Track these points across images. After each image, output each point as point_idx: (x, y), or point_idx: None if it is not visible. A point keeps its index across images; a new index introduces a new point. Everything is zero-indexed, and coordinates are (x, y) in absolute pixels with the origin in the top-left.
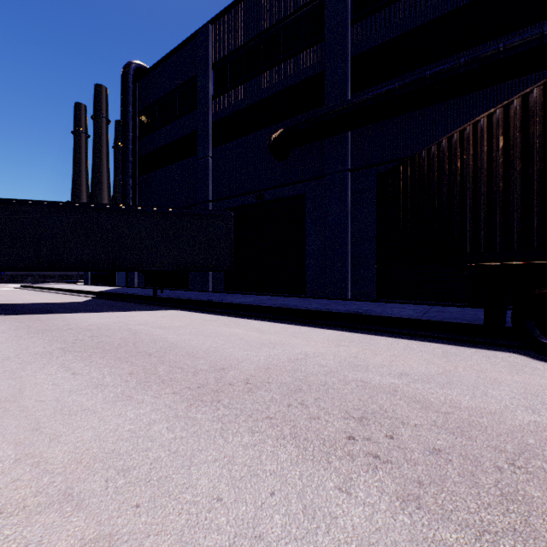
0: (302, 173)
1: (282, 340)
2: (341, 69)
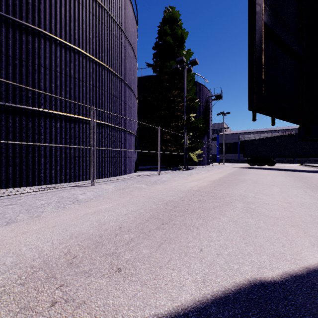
0: None
1: None
2: None
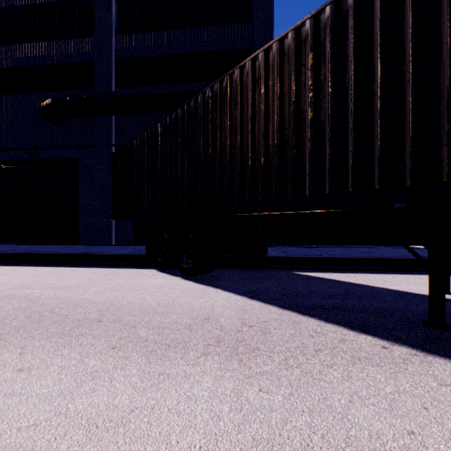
0: (75, 140)
1: None
2: (107, 65)
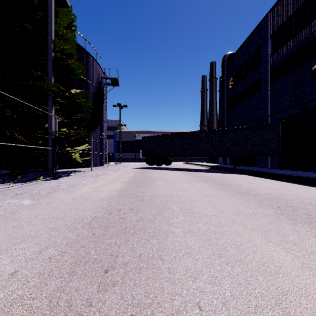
0: None
1: (288, 189)
2: None
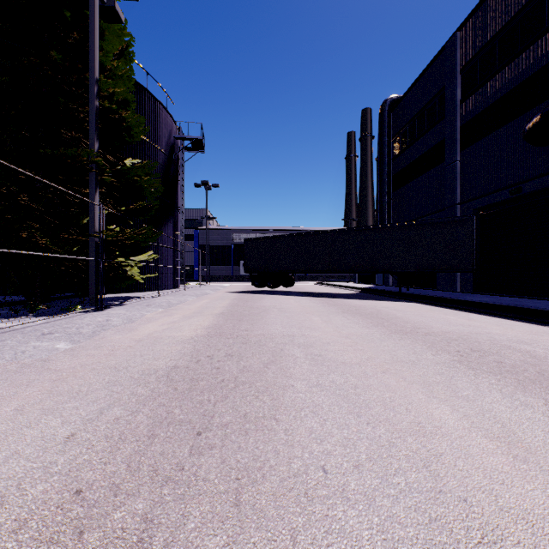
0: None
1: (481, 325)
2: None
